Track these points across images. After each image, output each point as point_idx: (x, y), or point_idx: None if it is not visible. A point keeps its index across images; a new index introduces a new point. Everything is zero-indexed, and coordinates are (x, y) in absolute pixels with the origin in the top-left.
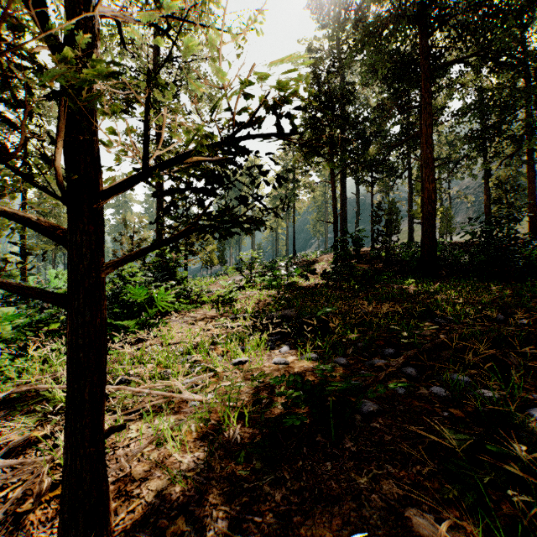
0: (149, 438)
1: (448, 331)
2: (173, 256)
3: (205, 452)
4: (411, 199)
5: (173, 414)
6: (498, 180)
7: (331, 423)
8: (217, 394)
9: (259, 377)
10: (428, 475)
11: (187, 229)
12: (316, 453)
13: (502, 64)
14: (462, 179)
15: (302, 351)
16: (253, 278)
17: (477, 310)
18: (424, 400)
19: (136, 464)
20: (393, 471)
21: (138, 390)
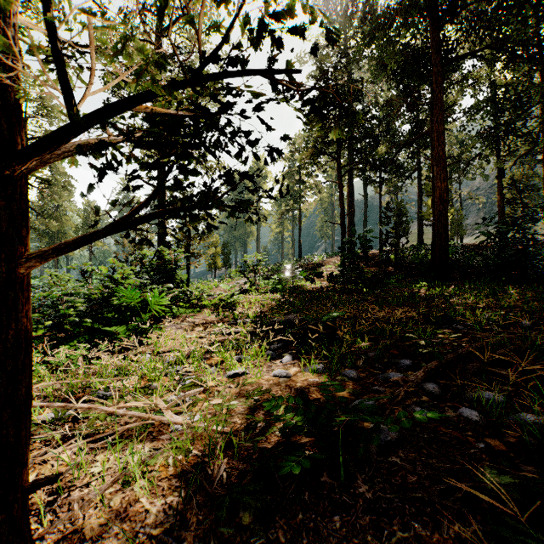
0: (116, 474)
1: (469, 338)
2: (171, 257)
3: (180, 497)
4: (421, 200)
5: (149, 441)
6: (512, 180)
7: (340, 460)
8: (206, 415)
9: (255, 394)
10: (471, 540)
11: (140, 206)
12: (321, 501)
13: (518, 56)
14: (473, 179)
15: (306, 363)
16: (258, 281)
17: (500, 315)
18: (453, 426)
19: (92, 513)
20: (424, 532)
21: (111, 410)
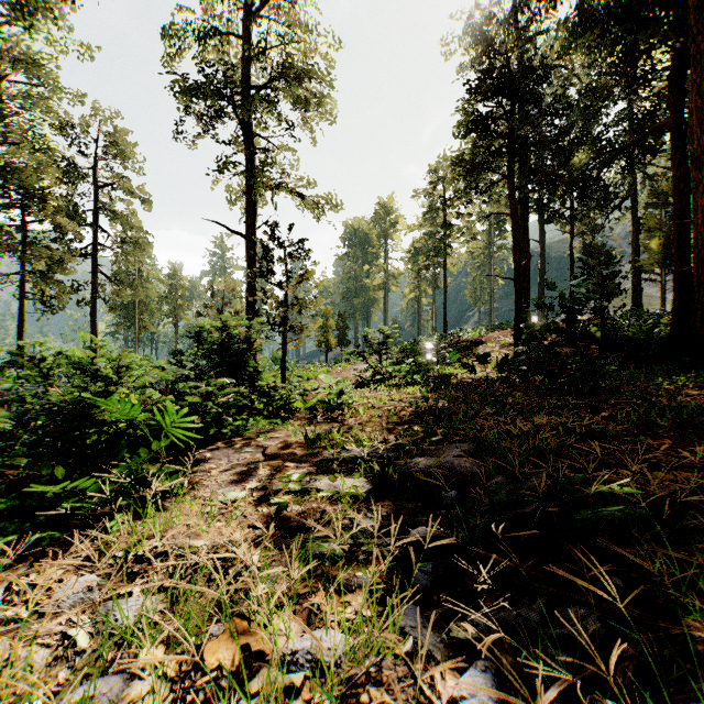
0: None
1: None
2: (240, 332)
3: None
4: (637, 242)
5: None
6: None
7: None
8: None
9: None
10: None
11: None
12: None
13: None
14: None
15: None
16: (384, 367)
17: None
18: None
19: None
20: None
21: None
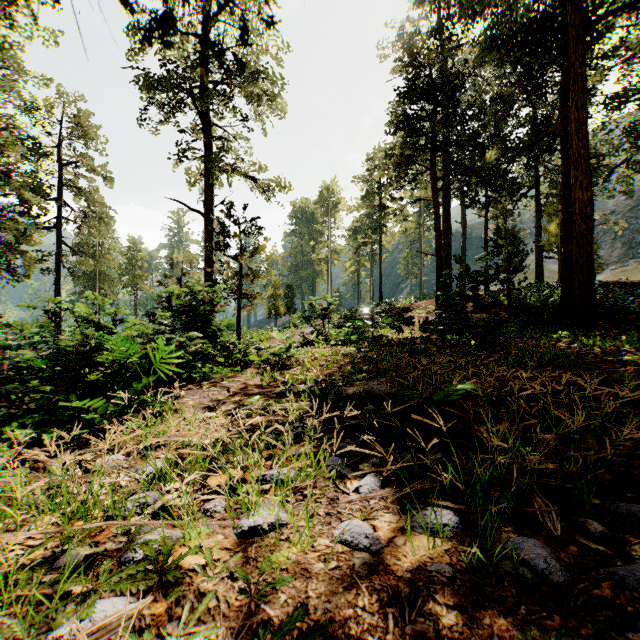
0: None
1: None
2: (205, 296)
3: None
4: (540, 225)
5: None
6: None
7: None
8: None
9: None
10: None
11: None
12: None
13: None
14: (610, 198)
15: (417, 517)
16: (327, 330)
17: None
18: None
19: None
20: None
21: None
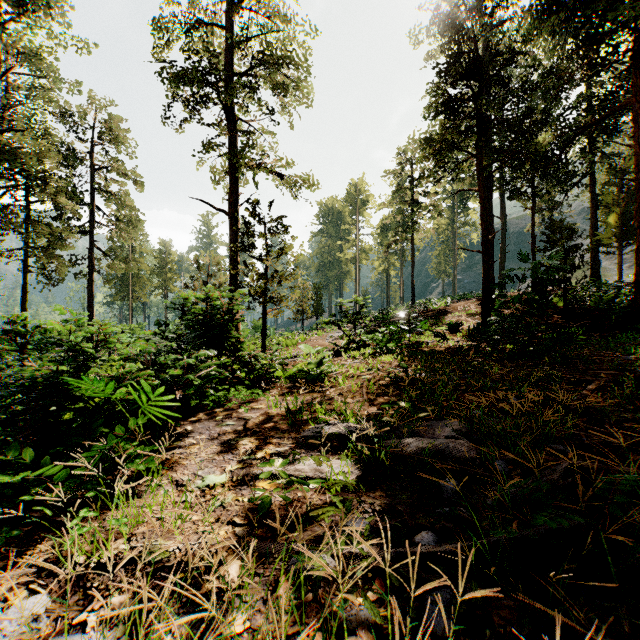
0: None
1: None
2: (223, 303)
3: None
4: (595, 217)
5: None
6: None
7: None
8: None
9: None
10: None
11: None
12: None
13: None
14: None
15: None
16: (358, 335)
17: None
18: None
19: None
20: None
21: None
